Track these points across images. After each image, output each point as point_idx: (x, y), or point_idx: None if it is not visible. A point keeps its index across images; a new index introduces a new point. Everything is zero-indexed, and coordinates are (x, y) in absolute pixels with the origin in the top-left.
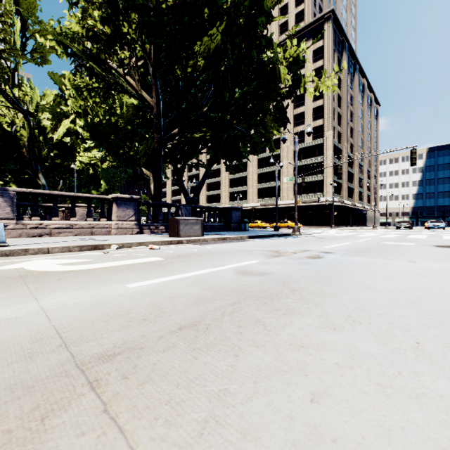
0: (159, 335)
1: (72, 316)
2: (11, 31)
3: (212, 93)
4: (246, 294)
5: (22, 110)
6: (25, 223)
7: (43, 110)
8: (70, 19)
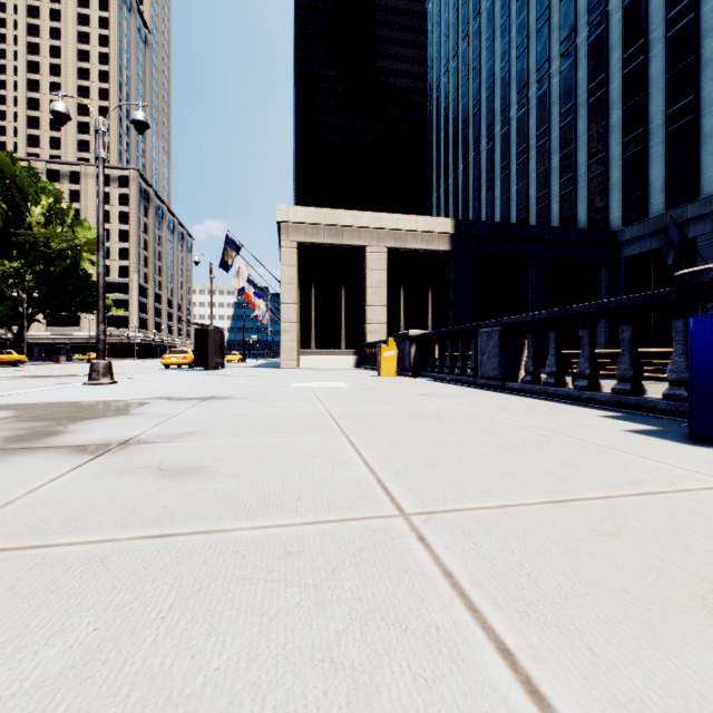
0: None
1: None
2: None
3: None
4: None
5: None
6: None
7: None
8: None
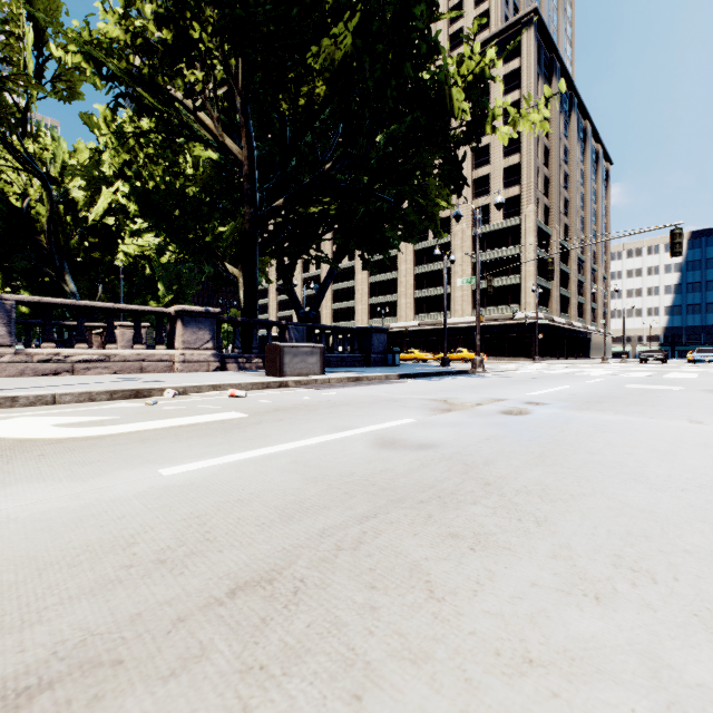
0: (178, 612)
1: (8, 551)
2: (20, 48)
3: (340, 141)
4: (390, 493)
5: (38, 174)
6: (31, 352)
7: (73, 173)
8: (105, 17)
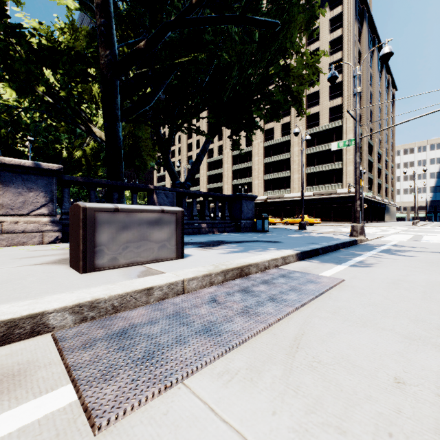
0: None
1: None
2: None
3: None
4: None
5: None
6: None
7: None
8: None
